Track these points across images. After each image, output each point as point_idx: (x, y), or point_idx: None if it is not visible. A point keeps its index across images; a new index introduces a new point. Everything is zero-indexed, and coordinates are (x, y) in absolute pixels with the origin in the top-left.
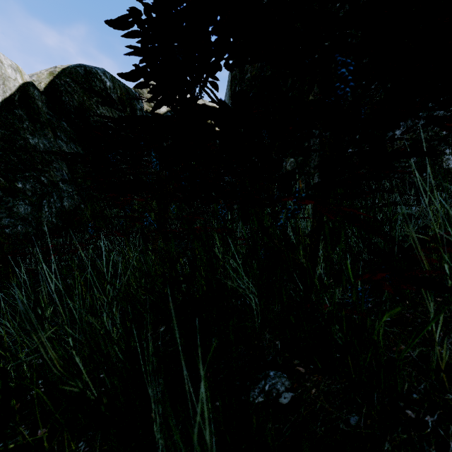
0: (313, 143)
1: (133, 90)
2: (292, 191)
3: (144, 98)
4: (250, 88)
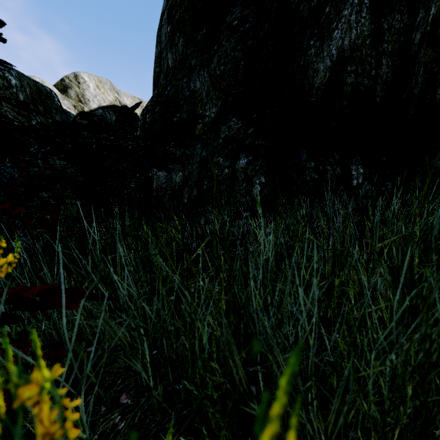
0: (196, 161)
1: (47, 89)
2: (179, 200)
3: (73, 92)
4: (156, 104)
